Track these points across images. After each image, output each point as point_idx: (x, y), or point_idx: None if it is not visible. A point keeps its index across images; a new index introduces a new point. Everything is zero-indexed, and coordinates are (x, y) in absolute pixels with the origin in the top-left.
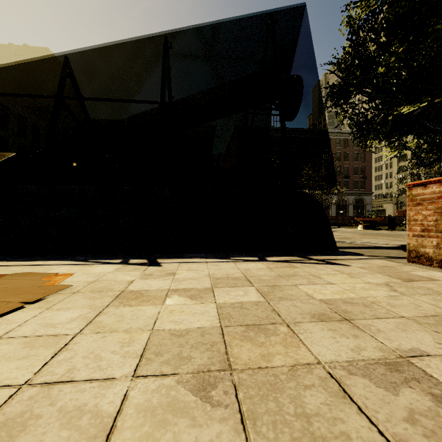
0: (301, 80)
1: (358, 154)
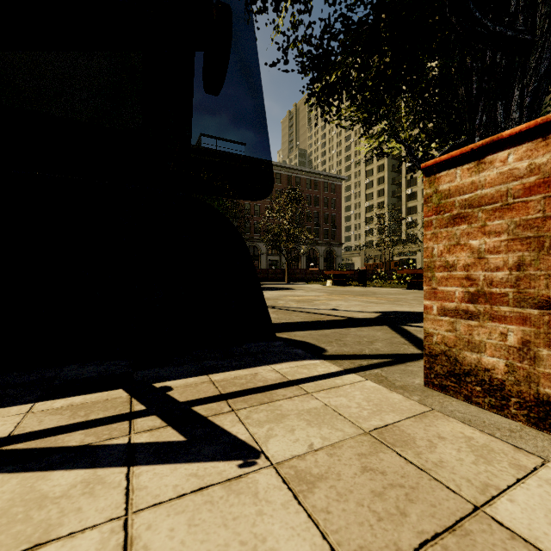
0: (229, 10)
1: (329, 199)
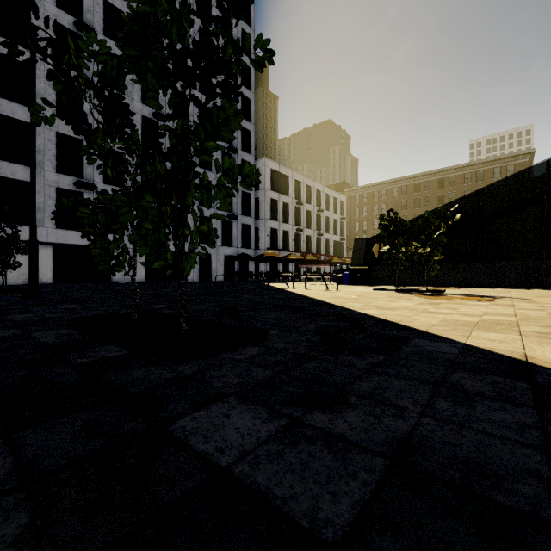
0: None
1: None
